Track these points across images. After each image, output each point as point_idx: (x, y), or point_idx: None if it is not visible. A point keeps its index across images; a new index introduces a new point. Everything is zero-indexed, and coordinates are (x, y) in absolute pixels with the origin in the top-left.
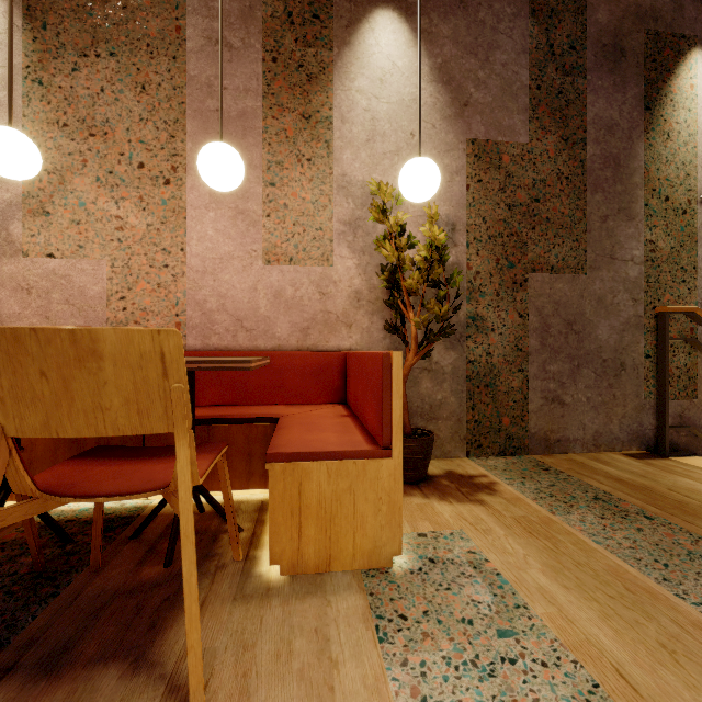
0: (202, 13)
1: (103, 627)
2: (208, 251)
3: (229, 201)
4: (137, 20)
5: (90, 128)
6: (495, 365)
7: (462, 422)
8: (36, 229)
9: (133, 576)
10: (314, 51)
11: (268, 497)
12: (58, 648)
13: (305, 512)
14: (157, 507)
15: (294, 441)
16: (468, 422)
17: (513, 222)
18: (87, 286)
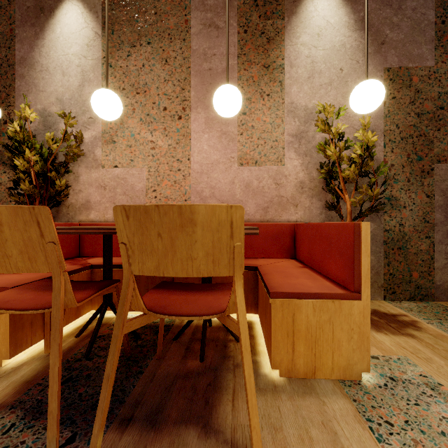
0: (200, 9)
1: (176, 399)
2: (204, 159)
3: (217, 126)
4: (163, 20)
5: (137, 89)
6: (406, 233)
7: (379, 274)
8: (108, 152)
9: (183, 365)
10: (271, 21)
11: (249, 319)
12: (154, 410)
13: (297, 335)
14: (189, 321)
15: (283, 284)
16: (385, 275)
17: (421, 126)
18: (135, 184)
